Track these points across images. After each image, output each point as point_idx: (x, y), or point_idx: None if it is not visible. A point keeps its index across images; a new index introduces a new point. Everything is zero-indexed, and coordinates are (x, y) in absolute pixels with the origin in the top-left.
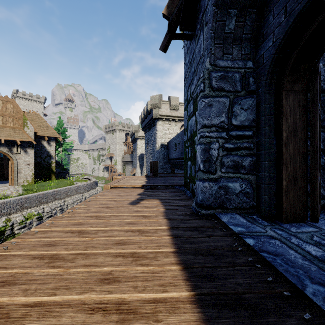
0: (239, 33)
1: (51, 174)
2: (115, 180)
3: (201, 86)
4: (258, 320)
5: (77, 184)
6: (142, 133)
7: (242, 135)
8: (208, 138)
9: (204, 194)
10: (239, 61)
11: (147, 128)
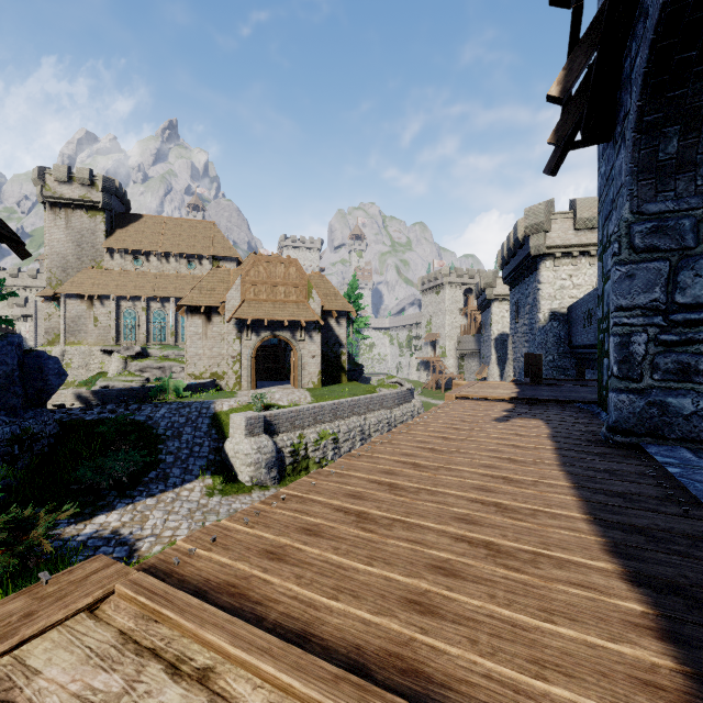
0: (689, 155)
1: (340, 373)
2: (455, 386)
3: (614, 247)
4: (631, 503)
5: (381, 391)
6: (503, 289)
7: (697, 320)
8: (626, 327)
9: (619, 412)
10: (692, 198)
11: (516, 277)
